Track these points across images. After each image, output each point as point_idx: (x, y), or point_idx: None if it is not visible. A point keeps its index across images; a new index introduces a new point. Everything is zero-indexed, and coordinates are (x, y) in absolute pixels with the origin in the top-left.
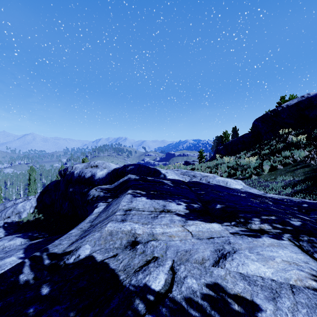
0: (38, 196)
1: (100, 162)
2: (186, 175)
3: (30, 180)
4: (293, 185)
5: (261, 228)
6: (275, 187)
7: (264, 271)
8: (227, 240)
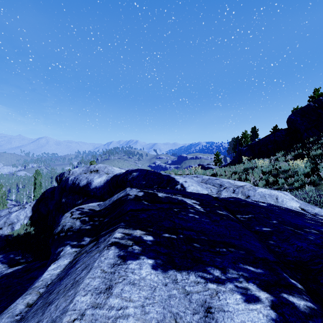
0: (34, 205)
1: (102, 166)
2: (209, 183)
3: (36, 184)
4: None
5: None
6: None
7: None
8: None
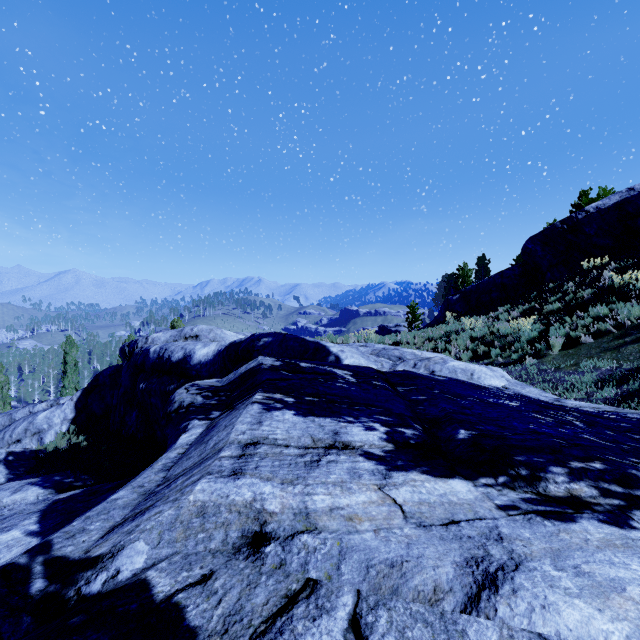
0: (79, 399)
1: (204, 328)
2: (383, 355)
3: (67, 363)
4: (619, 380)
5: (572, 493)
6: (579, 385)
7: (605, 629)
8: (493, 530)
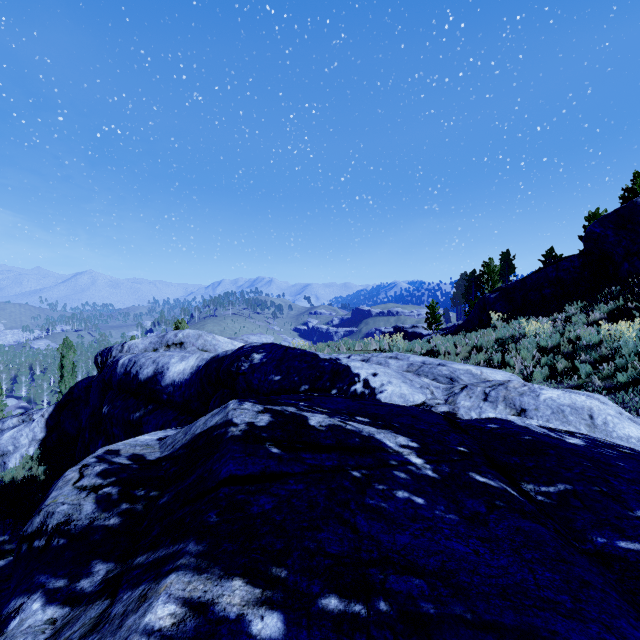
0: (51, 415)
1: (191, 333)
2: (426, 374)
3: (64, 367)
4: None
5: None
6: None
7: None
8: None
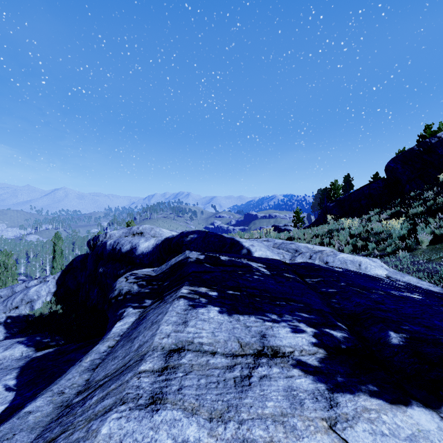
0: (59, 277)
1: (147, 227)
2: (283, 248)
3: (55, 251)
4: None
5: None
6: None
7: None
8: None
